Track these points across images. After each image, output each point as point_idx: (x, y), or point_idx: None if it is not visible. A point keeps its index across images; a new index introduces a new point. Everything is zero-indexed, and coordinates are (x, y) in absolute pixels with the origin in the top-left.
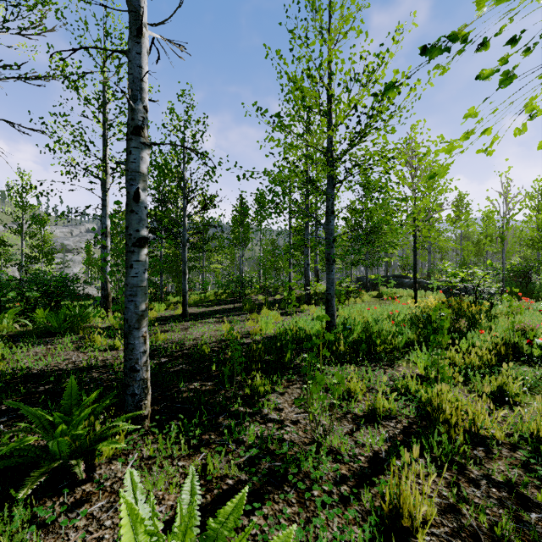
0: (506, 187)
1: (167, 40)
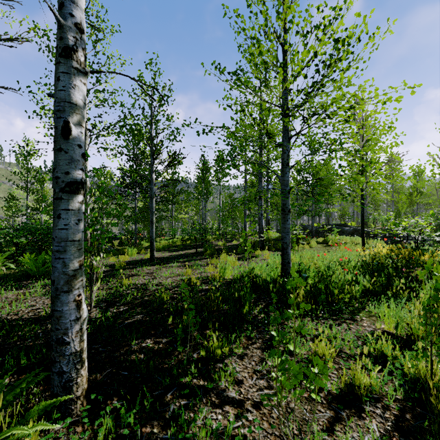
0: None
1: None
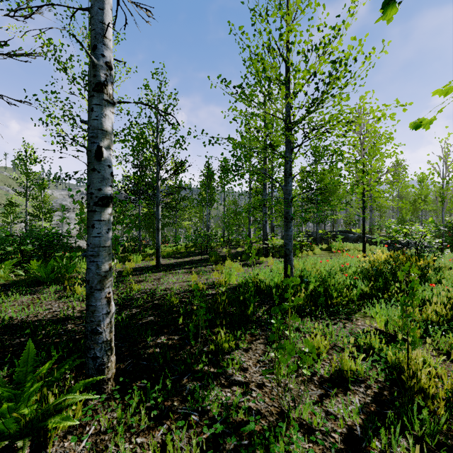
0: (445, 152)
1: (133, 2)
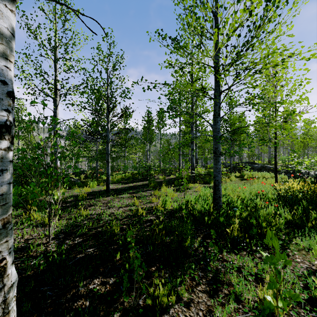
0: None
1: None
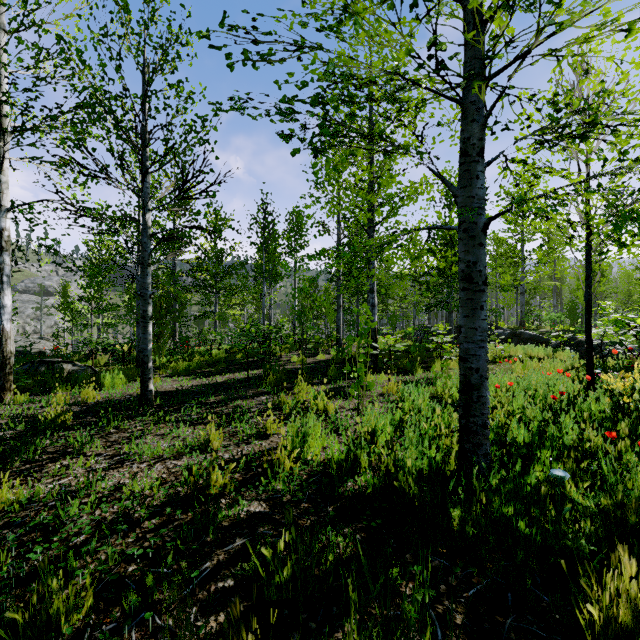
0: None
1: None
